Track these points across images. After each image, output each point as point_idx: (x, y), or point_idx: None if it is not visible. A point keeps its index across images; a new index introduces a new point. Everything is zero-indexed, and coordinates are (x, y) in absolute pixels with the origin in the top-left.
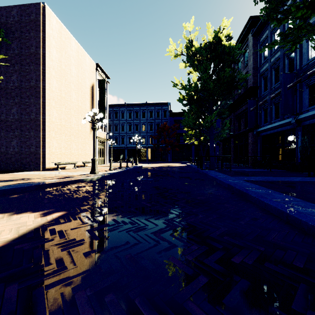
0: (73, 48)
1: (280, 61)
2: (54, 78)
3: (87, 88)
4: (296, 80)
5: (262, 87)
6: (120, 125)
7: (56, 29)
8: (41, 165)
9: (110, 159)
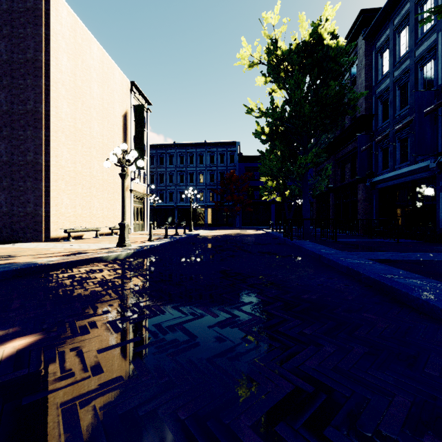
0: (94, 56)
1: (409, 74)
2: (65, 99)
3: (117, 118)
4: (440, 101)
5: (379, 116)
6: (168, 174)
7: (67, 25)
8: (43, 232)
9: (150, 223)
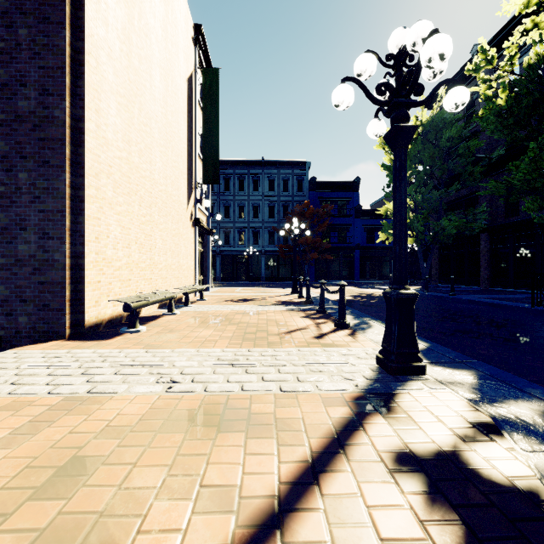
0: None
1: None
2: None
3: (181, 79)
4: None
5: None
6: None
7: None
8: (66, 312)
9: (343, 285)
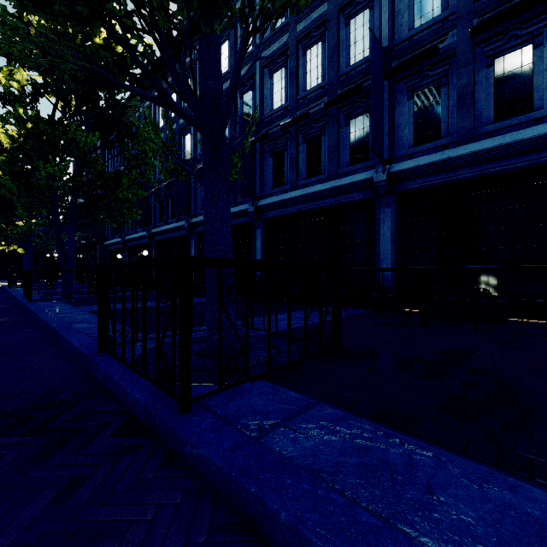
0: None
1: None
2: None
3: None
4: None
5: None
6: None
7: None
8: None
9: None
